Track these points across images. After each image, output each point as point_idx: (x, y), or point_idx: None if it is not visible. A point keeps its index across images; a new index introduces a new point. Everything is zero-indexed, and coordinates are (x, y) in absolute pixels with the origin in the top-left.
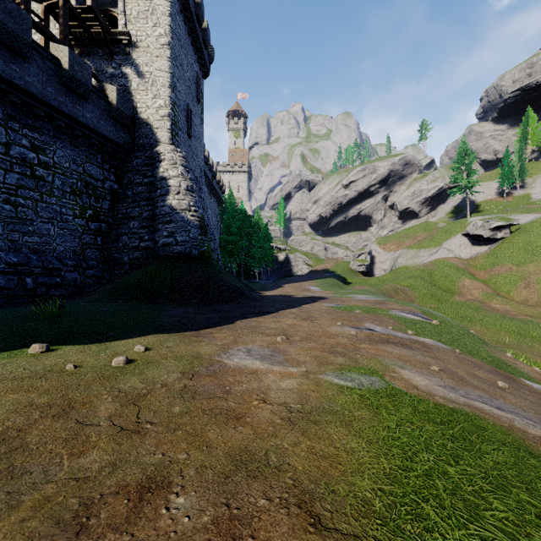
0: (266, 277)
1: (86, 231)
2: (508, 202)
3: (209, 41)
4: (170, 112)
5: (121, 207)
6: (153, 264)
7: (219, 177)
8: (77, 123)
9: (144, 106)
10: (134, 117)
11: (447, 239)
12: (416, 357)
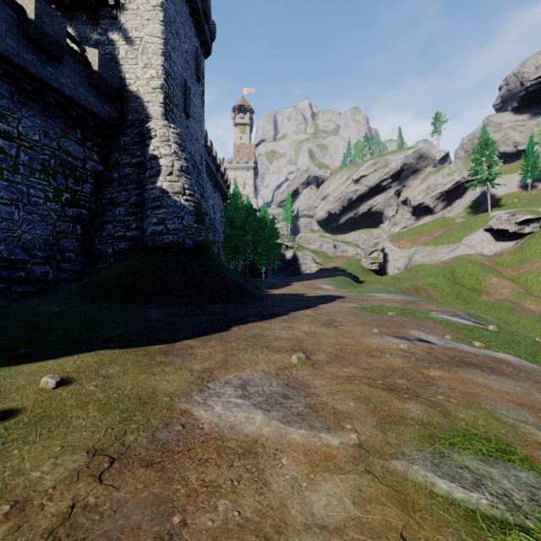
0: (273, 276)
1: (62, 217)
2: (532, 195)
3: (210, 15)
4: (163, 84)
5: (106, 191)
6: (139, 255)
7: (223, 171)
8: (48, 88)
9: (133, 76)
10: (122, 89)
11: (467, 235)
12: (535, 396)
